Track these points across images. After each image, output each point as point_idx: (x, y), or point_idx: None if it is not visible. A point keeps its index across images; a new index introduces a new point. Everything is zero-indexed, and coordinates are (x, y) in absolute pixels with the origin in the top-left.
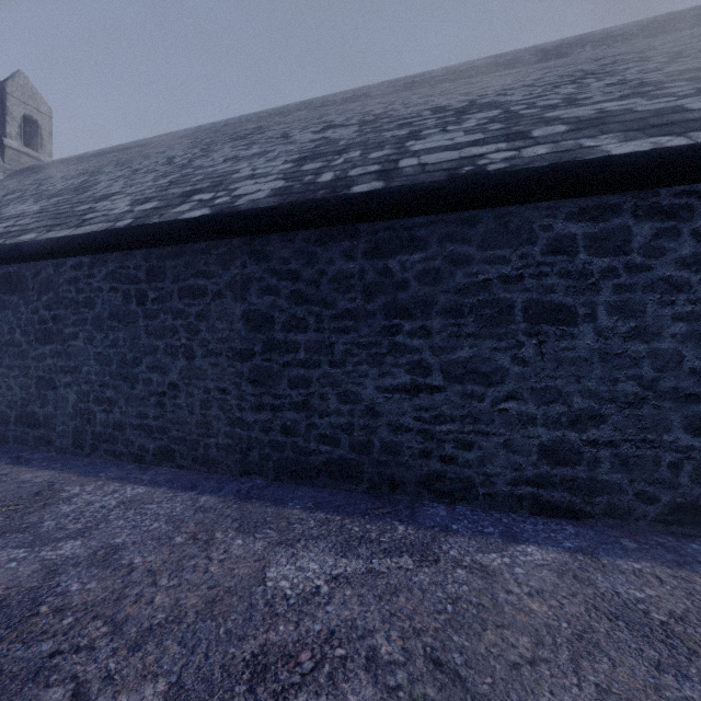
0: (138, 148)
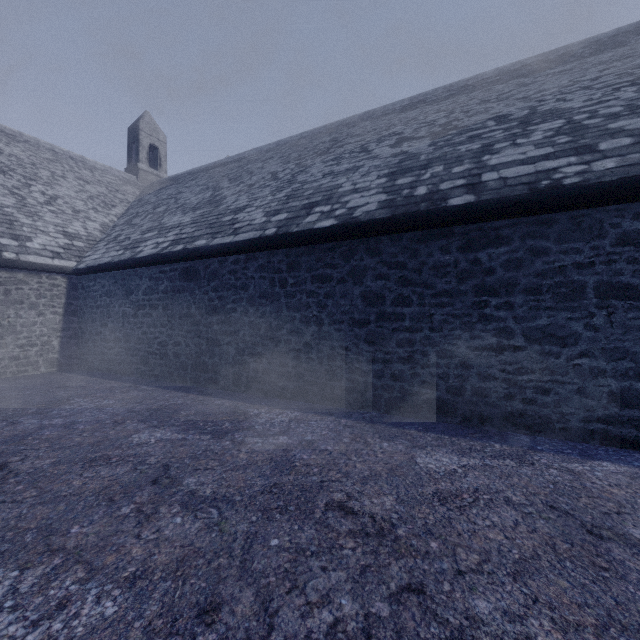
0: (236, 163)
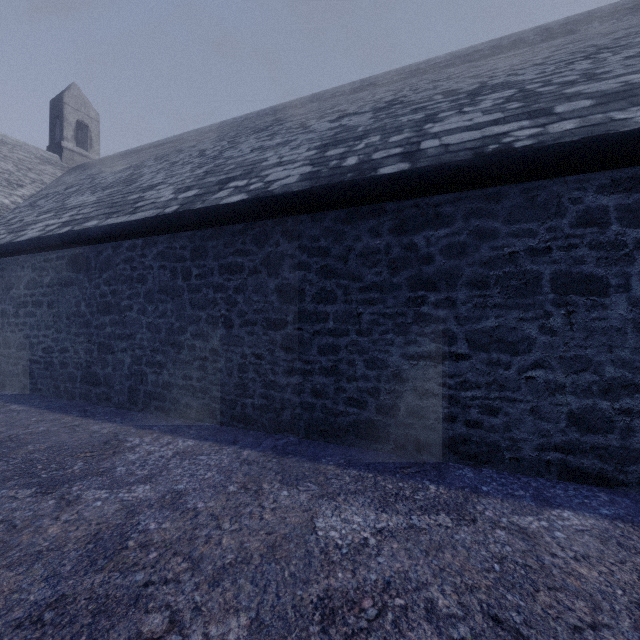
0: (171, 144)
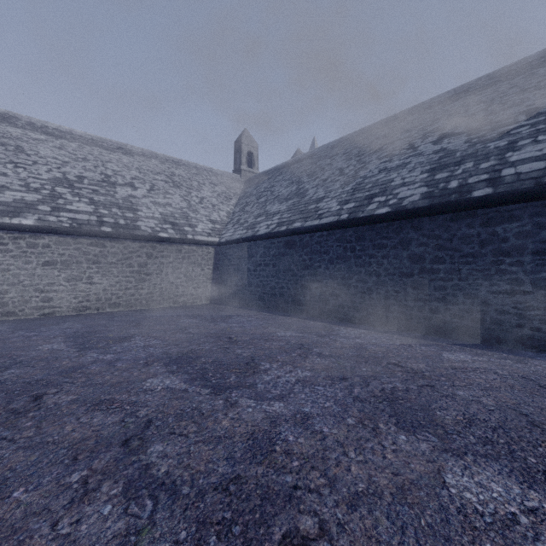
0: (309, 160)
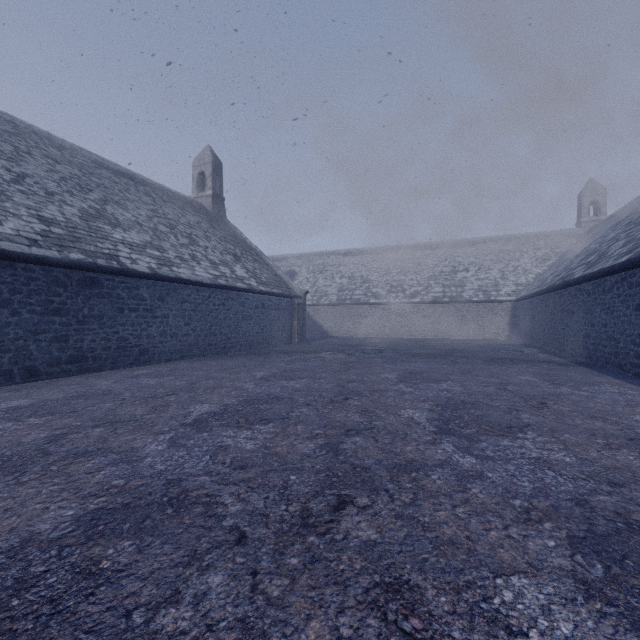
0: (617, 215)
